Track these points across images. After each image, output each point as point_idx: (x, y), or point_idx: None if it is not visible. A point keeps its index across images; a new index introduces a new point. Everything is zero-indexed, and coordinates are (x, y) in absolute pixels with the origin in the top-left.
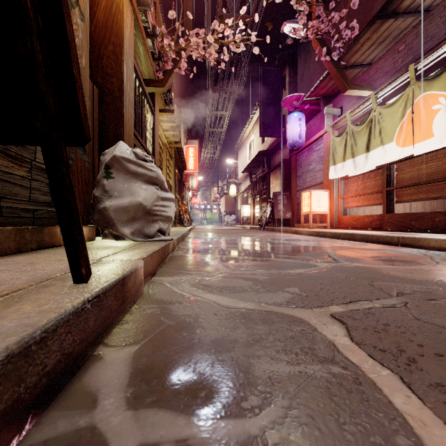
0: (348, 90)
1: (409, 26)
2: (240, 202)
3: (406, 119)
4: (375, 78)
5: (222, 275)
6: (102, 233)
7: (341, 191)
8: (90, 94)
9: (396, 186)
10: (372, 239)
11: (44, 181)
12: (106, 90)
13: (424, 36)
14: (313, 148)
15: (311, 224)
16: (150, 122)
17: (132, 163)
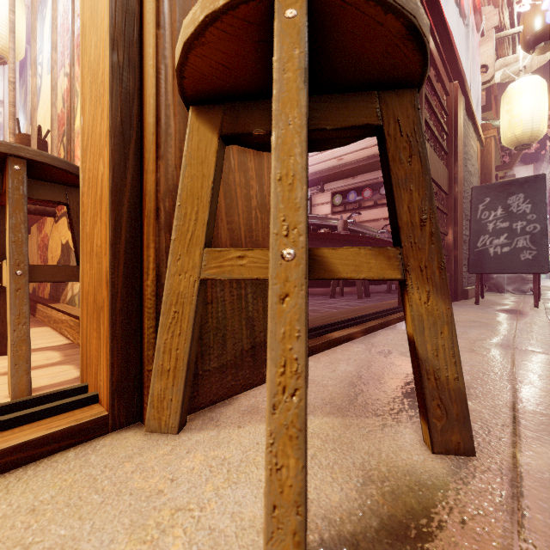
0: None
1: None
2: None
3: None
4: None
5: None
6: (489, 289)
7: None
8: None
9: None
10: None
11: None
12: None
13: None
14: None
15: None
16: None
17: None
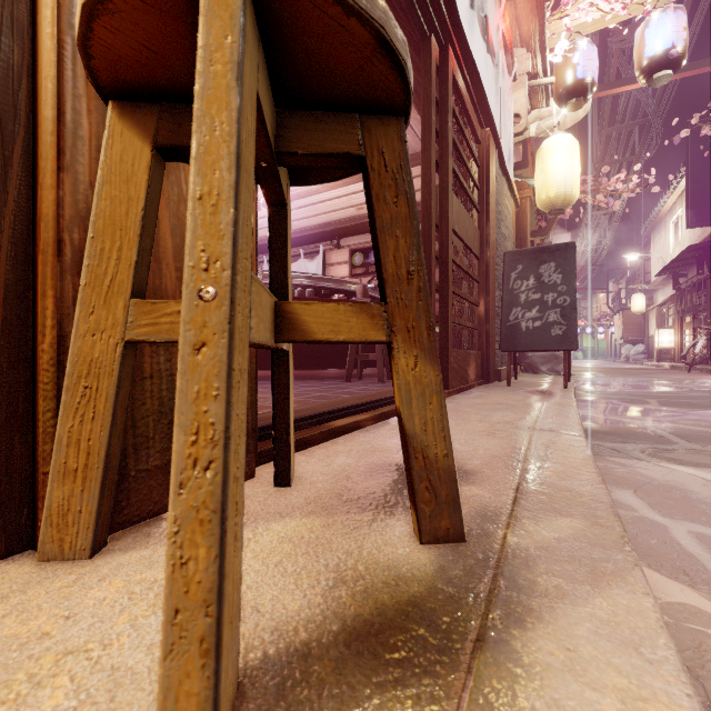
0: None
1: None
2: (653, 322)
3: None
4: None
5: (612, 392)
6: (524, 370)
7: None
8: None
9: None
10: None
11: None
12: None
13: None
14: None
15: None
16: None
17: None
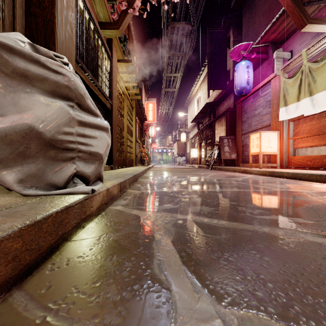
0: (306, 25)
1: None
2: (189, 146)
3: None
4: None
5: None
6: None
7: (291, 132)
8: None
9: None
10: None
11: None
12: None
13: None
14: (260, 94)
15: (261, 163)
16: (107, 66)
17: (17, 55)
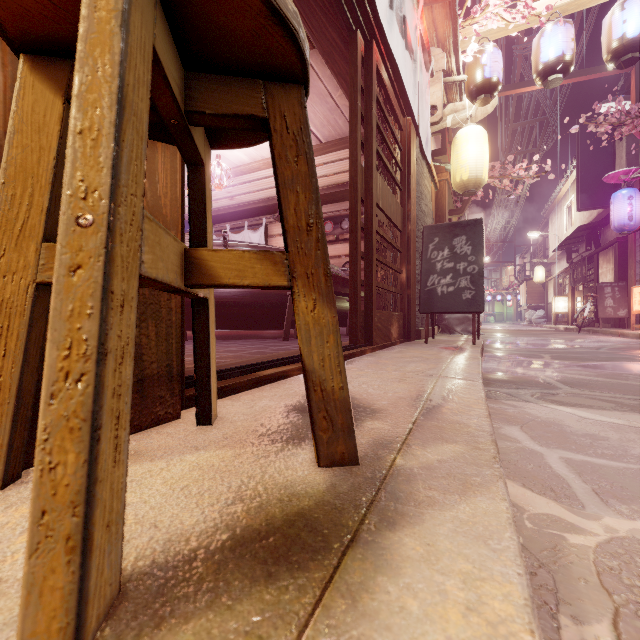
0: None
1: None
2: (551, 291)
3: None
4: None
5: (514, 349)
6: (442, 330)
7: None
8: None
9: None
10: None
11: None
12: None
13: None
14: None
15: None
16: None
17: None
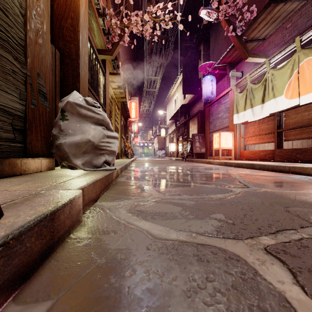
0: (248, 58)
1: (294, 9)
2: (168, 141)
3: (293, 78)
4: (268, 49)
5: (155, 200)
6: (60, 163)
7: (242, 133)
8: (52, 56)
9: (284, 128)
10: (268, 168)
11: (7, 121)
12: (66, 53)
13: (306, 16)
14: (221, 102)
15: (220, 156)
16: (102, 81)
17: (83, 108)
